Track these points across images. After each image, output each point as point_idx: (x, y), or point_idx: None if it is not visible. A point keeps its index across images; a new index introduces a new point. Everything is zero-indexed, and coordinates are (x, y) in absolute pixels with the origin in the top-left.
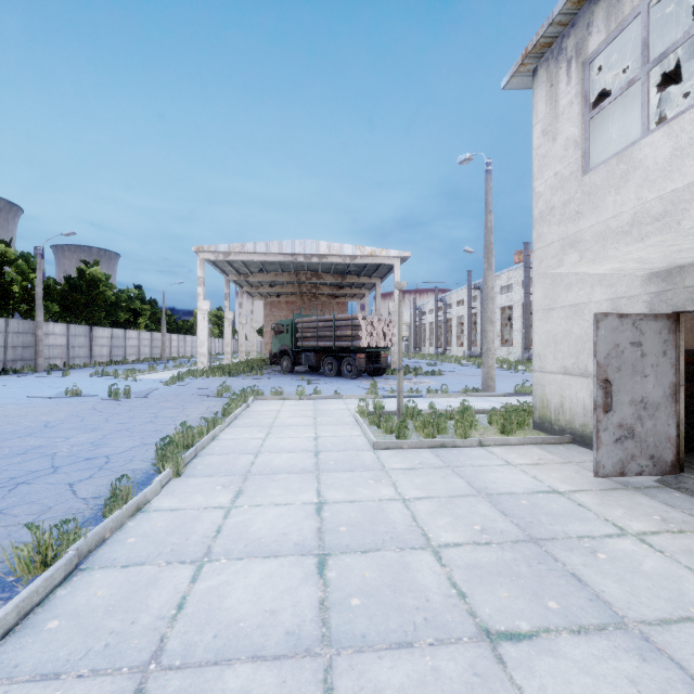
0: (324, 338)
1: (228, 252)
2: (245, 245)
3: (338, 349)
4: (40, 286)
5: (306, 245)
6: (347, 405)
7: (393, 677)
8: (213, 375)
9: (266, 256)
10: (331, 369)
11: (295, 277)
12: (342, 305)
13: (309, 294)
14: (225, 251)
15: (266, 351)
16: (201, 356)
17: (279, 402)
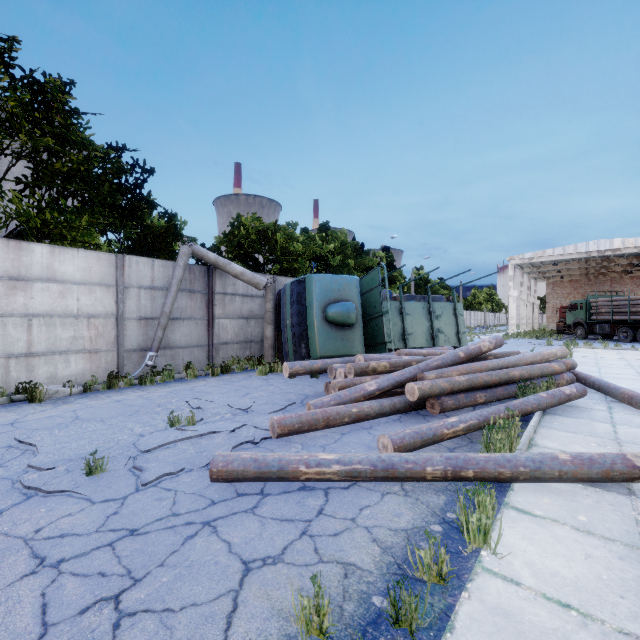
0: (619, 313)
1: (531, 257)
2: (545, 251)
3: (633, 322)
4: (413, 288)
5: (599, 244)
6: None
7: None
8: (523, 338)
9: (562, 256)
10: (625, 336)
11: (584, 263)
12: (636, 279)
13: (595, 272)
14: (529, 257)
15: (547, 324)
16: (511, 325)
17: (590, 349)
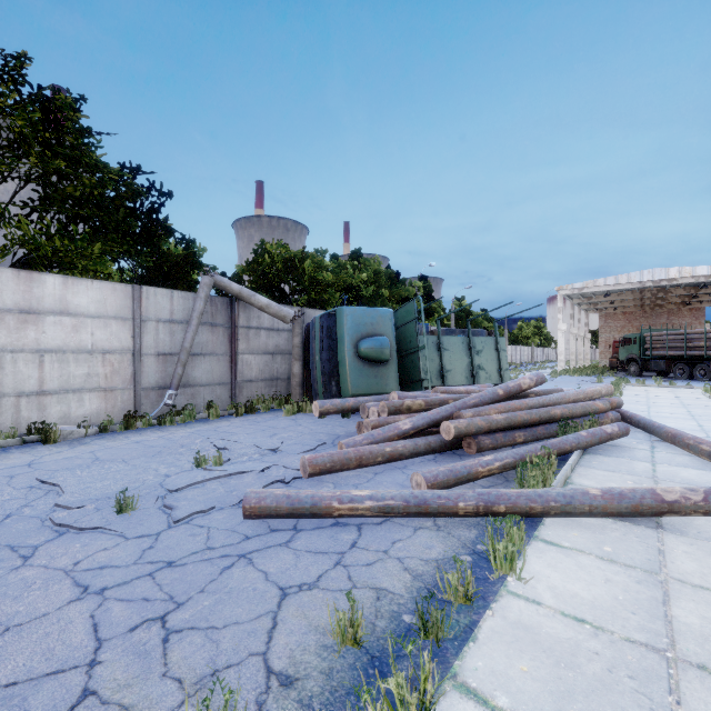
0: (674, 349)
1: (581, 287)
2: (596, 281)
3: (690, 357)
4: (453, 320)
5: (654, 273)
6: (696, 390)
7: (700, 409)
8: (573, 375)
9: (614, 286)
10: (682, 373)
11: (638, 294)
12: (695, 311)
13: (651, 303)
14: (579, 287)
15: (600, 360)
16: (560, 362)
17: (643, 387)
